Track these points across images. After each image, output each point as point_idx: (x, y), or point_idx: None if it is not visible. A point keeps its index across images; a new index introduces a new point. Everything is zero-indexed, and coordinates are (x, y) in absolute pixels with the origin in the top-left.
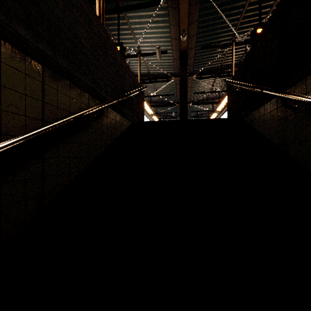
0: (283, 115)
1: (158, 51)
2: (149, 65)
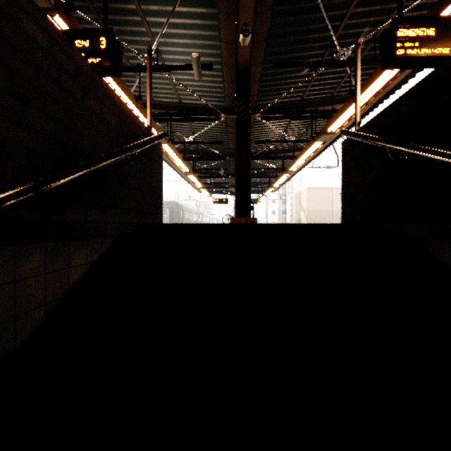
0: None
1: (196, 62)
2: (181, 90)
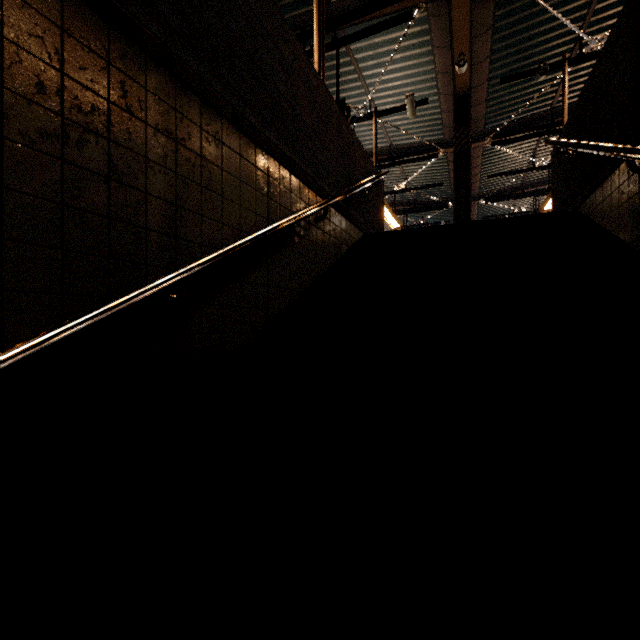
0: (636, 188)
1: (410, 102)
2: (392, 132)
